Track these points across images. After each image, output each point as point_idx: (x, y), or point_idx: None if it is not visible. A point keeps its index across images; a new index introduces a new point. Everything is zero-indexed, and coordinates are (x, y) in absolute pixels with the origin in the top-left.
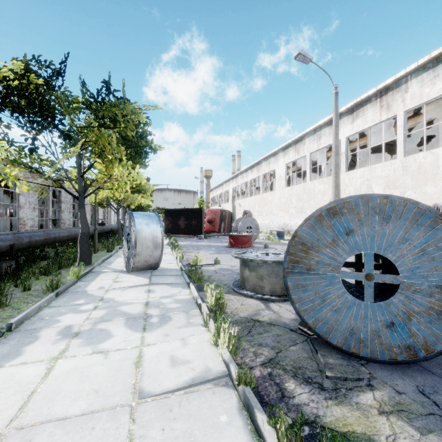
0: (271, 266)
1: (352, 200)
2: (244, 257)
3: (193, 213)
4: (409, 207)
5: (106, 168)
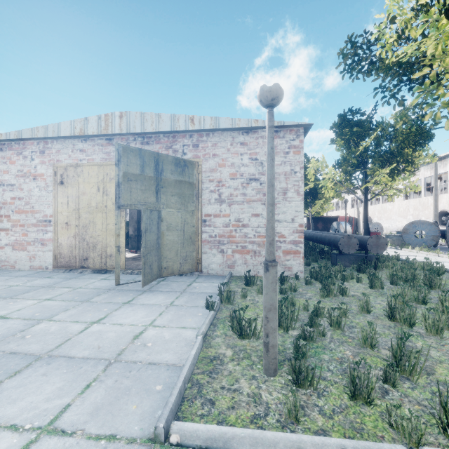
0: (397, 237)
1: (416, 221)
2: (388, 235)
3: (329, 219)
4: (427, 222)
5: (320, 205)
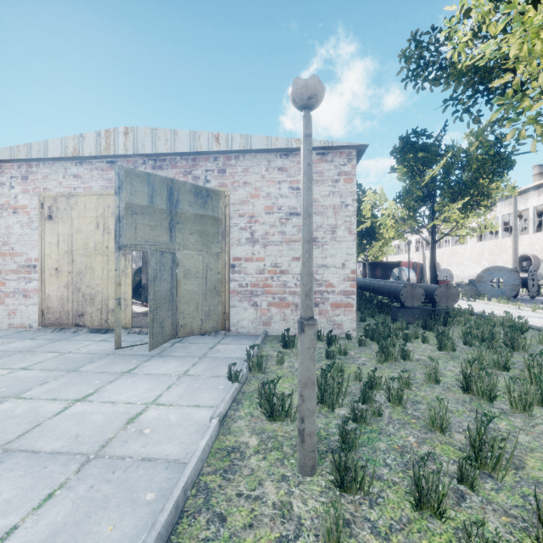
0: (470, 286)
1: (492, 267)
2: (459, 284)
3: (389, 265)
4: (505, 268)
5: (379, 247)
